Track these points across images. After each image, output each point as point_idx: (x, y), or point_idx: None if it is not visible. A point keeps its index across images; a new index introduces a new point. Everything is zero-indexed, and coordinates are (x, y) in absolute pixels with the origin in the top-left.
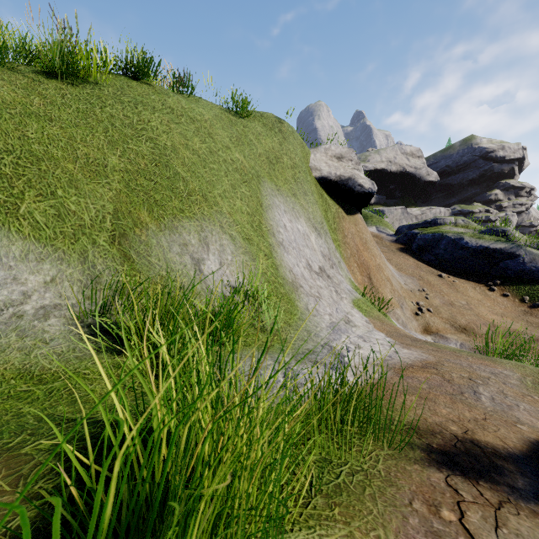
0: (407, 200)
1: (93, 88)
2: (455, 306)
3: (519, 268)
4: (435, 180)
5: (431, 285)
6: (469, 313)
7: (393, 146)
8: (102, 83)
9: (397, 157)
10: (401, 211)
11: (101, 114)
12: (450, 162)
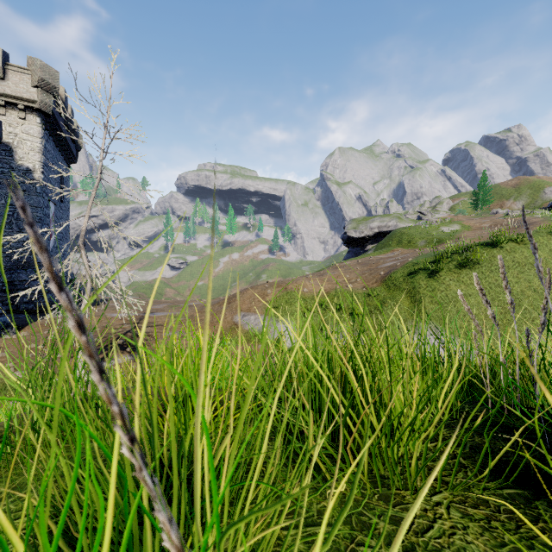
0: None
1: (478, 267)
2: None
3: None
4: None
5: None
6: None
7: None
8: (480, 261)
9: None
10: None
11: (485, 283)
12: None
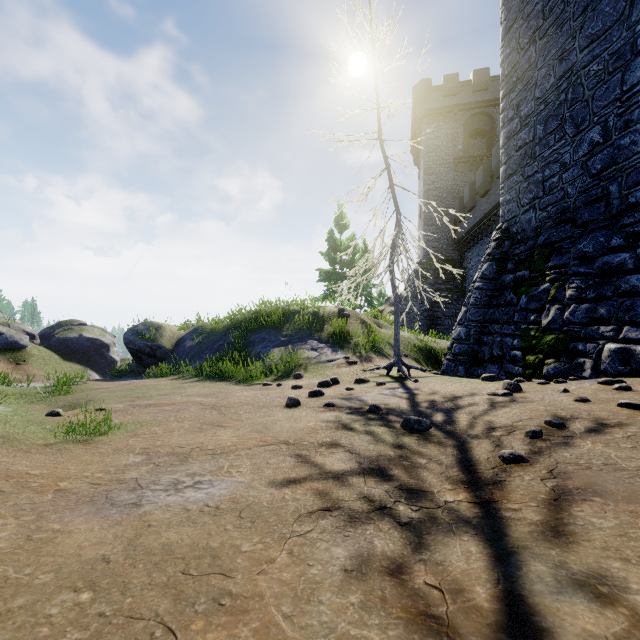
0: None
1: None
2: None
3: (5, 341)
4: None
5: None
6: None
7: None
8: None
9: None
10: None
11: None
12: None
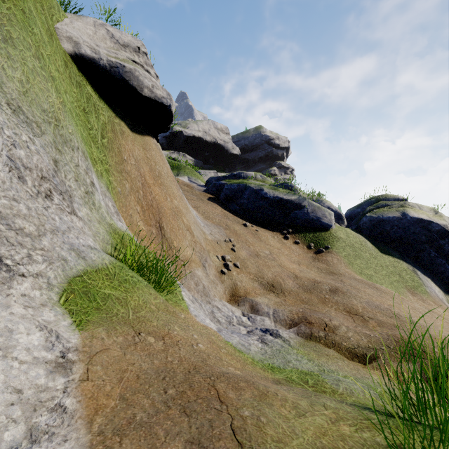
0: (218, 167)
1: None
2: (260, 258)
3: (305, 217)
4: (238, 154)
5: (237, 234)
6: (274, 264)
7: (208, 121)
8: None
9: (211, 129)
10: (214, 175)
11: None
12: (247, 142)
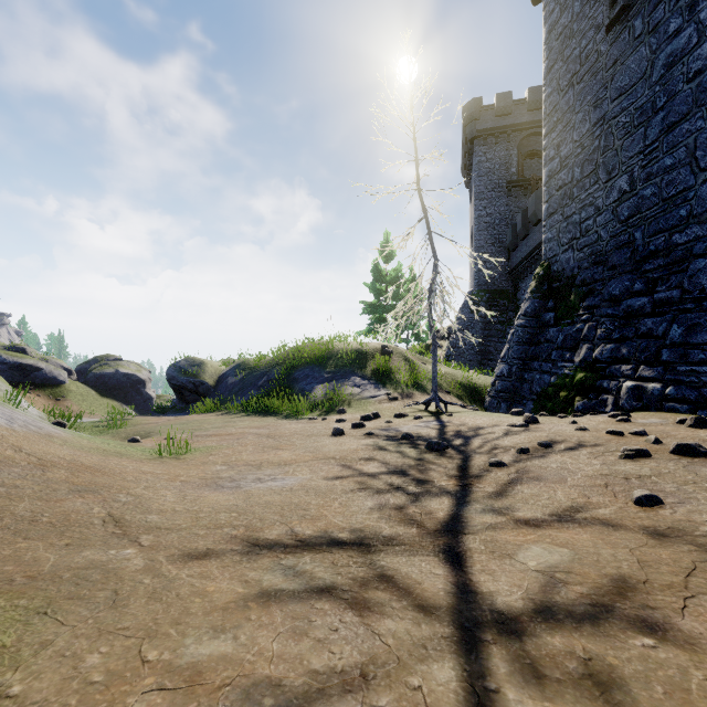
0: None
1: None
2: None
3: (44, 377)
4: None
5: None
6: None
7: None
8: None
9: None
10: None
11: None
12: None
